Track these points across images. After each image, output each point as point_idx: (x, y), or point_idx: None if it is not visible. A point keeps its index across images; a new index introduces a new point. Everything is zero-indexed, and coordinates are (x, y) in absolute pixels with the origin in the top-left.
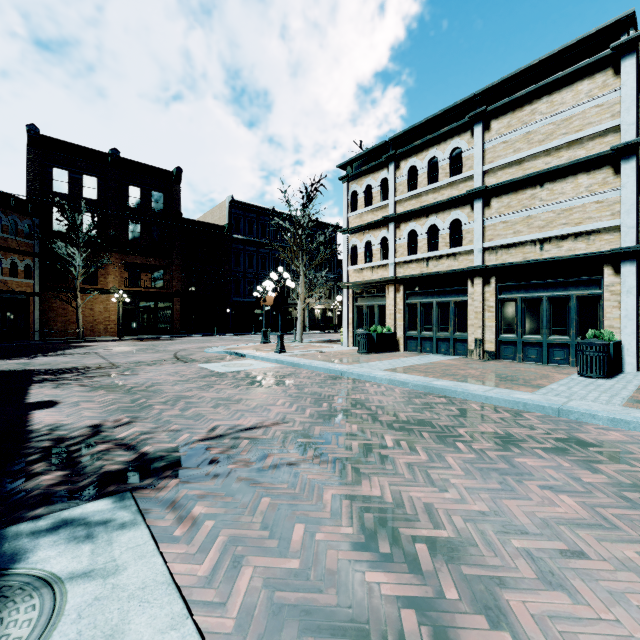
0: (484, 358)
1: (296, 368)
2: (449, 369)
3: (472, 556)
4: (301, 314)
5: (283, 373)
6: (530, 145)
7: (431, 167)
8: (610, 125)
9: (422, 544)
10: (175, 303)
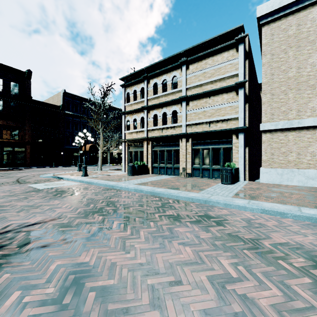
0: (186, 176)
1: (89, 185)
2: (167, 182)
3: (120, 295)
4: (101, 155)
5: (79, 188)
6: (205, 78)
7: (164, 84)
8: (235, 73)
9: (94, 292)
10: (27, 148)
